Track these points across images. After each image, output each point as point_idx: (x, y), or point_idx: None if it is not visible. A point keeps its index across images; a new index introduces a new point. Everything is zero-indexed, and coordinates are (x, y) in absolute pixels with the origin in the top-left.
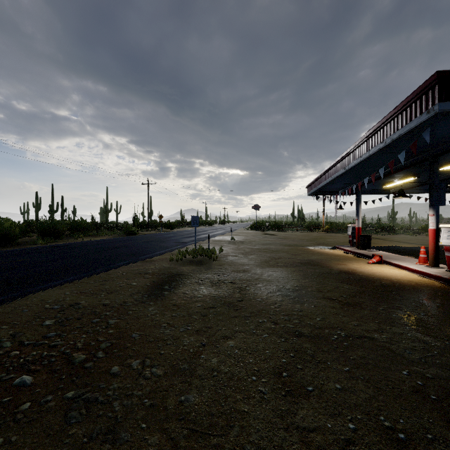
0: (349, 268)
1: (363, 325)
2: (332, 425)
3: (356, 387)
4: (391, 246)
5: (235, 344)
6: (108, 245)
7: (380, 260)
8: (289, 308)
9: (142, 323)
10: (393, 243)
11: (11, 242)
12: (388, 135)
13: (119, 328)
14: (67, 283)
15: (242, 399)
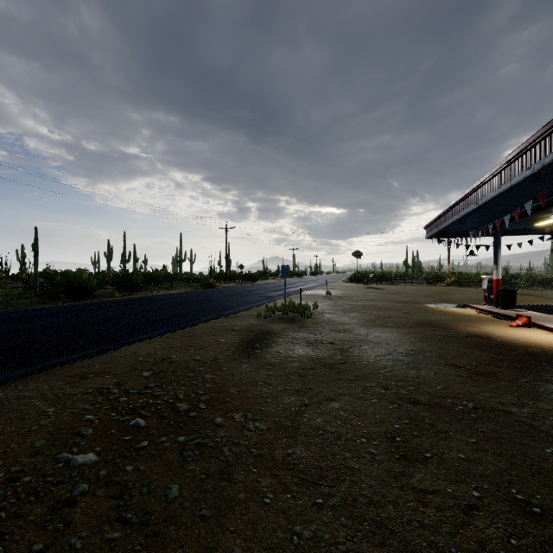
0: (483, 332)
1: (498, 398)
2: (453, 490)
3: (483, 459)
4: (546, 305)
5: (340, 407)
6: (187, 299)
7: (528, 322)
8: (402, 373)
9: (238, 379)
10: (550, 301)
11: (89, 294)
12: (537, 159)
13: (216, 383)
14: (154, 338)
15: (351, 458)
